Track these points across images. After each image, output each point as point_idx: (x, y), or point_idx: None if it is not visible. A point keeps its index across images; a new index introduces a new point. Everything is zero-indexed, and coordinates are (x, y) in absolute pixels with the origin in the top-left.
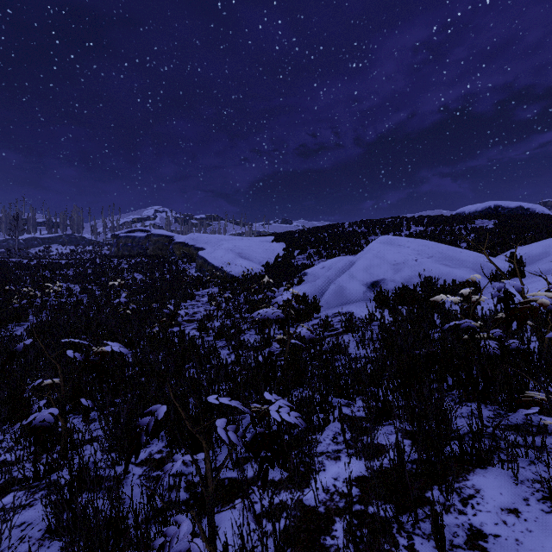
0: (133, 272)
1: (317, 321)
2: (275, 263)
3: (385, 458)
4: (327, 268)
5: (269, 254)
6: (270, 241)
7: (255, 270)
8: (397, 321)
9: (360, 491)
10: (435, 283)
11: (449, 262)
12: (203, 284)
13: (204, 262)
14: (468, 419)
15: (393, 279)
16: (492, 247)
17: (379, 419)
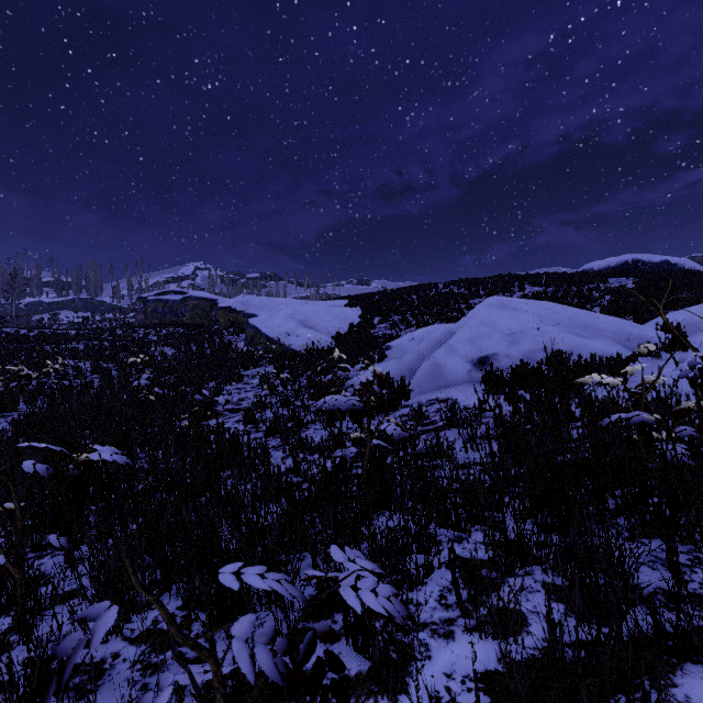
0: (162, 346)
1: (407, 410)
2: (349, 334)
3: (528, 637)
4: (417, 340)
5: (341, 322)
6: (342, 305)
7: (323, 343)
8: (517, 411)
9: (491, 701)
10: (568, 359)
11: (583, 331)
12: (255, 361)
13: (256, 333)
14: (651, 568)
15: (508, 353)
16: (635, 311)
17: (510, 566)
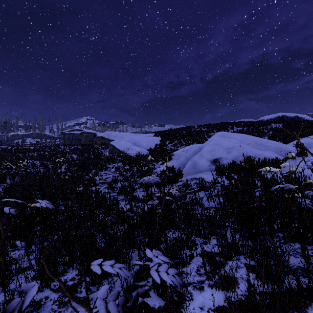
0: (71, 154)
1: (181, 183)
2: (155, 148)
3: (238, 289)
4: (186, 151)
5: (151, 143)
6: (152, 136)
7: (143, 152)
8: (231, 183)
9: None
10: (253, 160)
11: (260, 147)
12: (113, 160)
13: (114, 148)
14: (294, 257)
15: (226, 157)
16: (283, 138)
17: (229, 255)
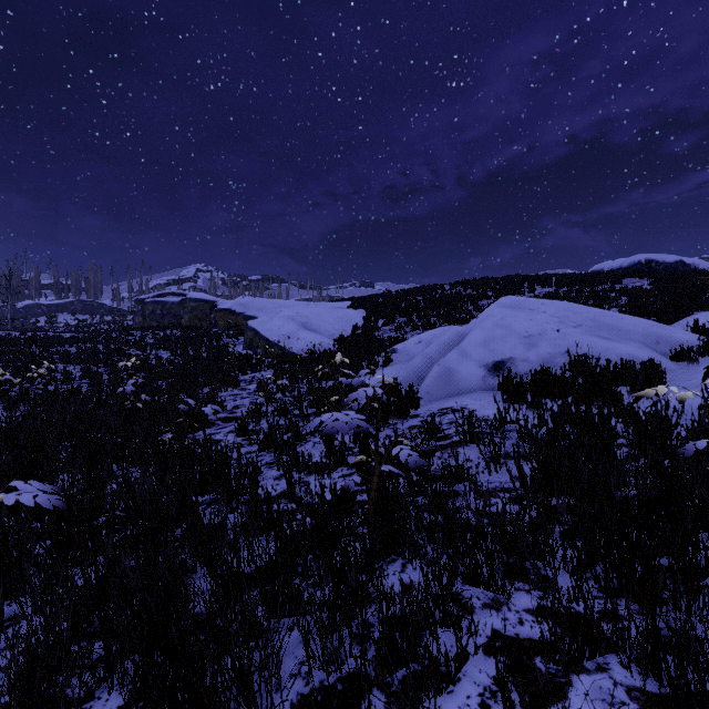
0: (156, 349)
1: (416, 421)
2: (352, 336)
3: None
4: (425, 343)
5: (344, 324)
6: (345, 307)
7: (325, 346)
8: (543, 423)
9: None
10: (595, 364)
11: (607, 333)
12: (253, 365)
13: (255, 335)
14: None
15: (526, 357)
16: (657, 313)
17: (576, 656)
